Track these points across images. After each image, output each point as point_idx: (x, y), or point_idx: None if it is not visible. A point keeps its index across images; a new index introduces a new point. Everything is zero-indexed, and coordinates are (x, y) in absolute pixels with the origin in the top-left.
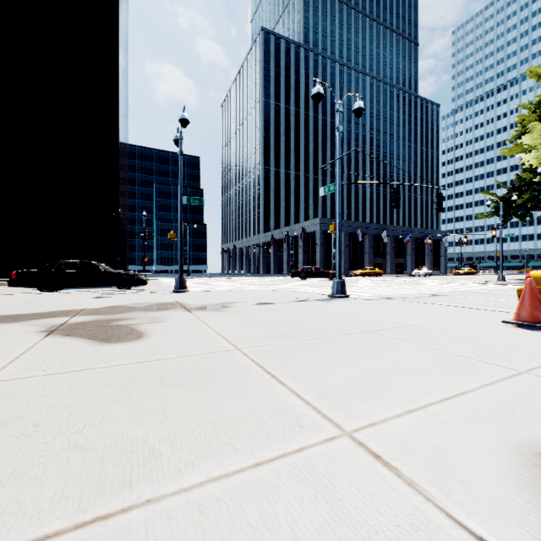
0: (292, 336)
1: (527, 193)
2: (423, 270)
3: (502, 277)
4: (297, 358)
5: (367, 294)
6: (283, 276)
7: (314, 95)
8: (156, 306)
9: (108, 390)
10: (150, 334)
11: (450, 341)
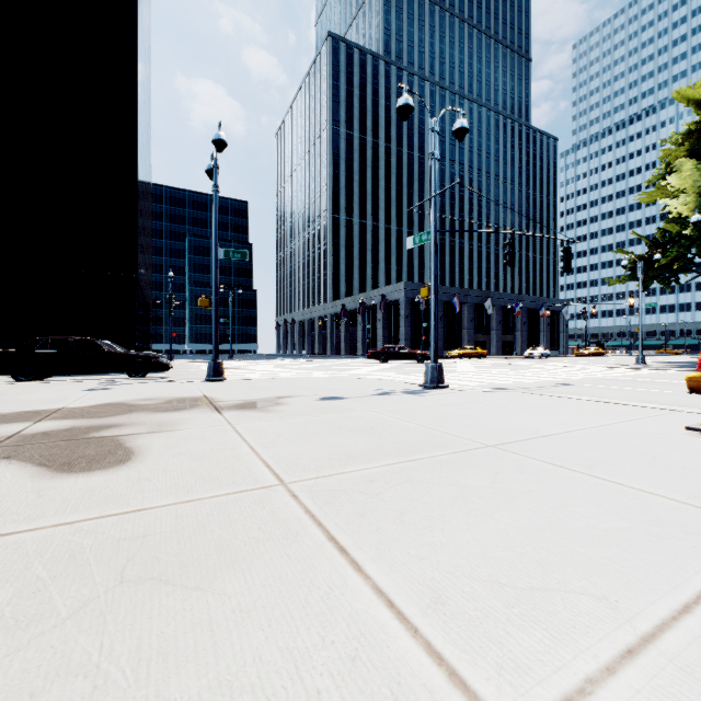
0: (373, 455)
1: (674, 251)
2: (538, 351)
3: (642, 359)
4: (383, 504)
5: (471, 383)
6: (357, 358)
7: (401, 108)
8: (172, 403)
9: (7, 594)
10: (144, 454)
11: (624, 463)
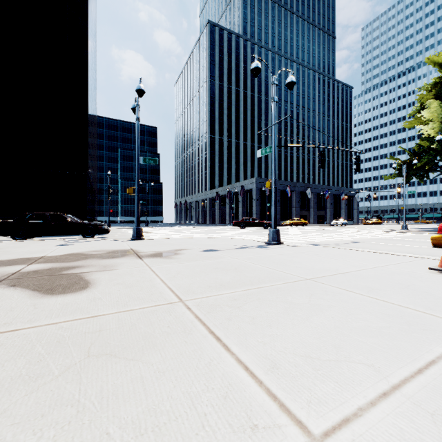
0: (236, 284)
1: (425, 158)
2: (340, 221)
3: (405, 226)
4: (242, 313)
5: (297, 241)
6: (226, 226)
7: (253, 69)
8: (112, 253)
9: (22, 362)
10: (96, 283)
11: (389, 289)
